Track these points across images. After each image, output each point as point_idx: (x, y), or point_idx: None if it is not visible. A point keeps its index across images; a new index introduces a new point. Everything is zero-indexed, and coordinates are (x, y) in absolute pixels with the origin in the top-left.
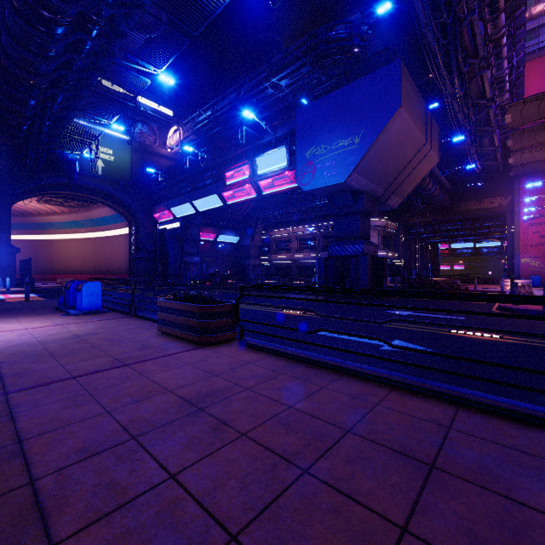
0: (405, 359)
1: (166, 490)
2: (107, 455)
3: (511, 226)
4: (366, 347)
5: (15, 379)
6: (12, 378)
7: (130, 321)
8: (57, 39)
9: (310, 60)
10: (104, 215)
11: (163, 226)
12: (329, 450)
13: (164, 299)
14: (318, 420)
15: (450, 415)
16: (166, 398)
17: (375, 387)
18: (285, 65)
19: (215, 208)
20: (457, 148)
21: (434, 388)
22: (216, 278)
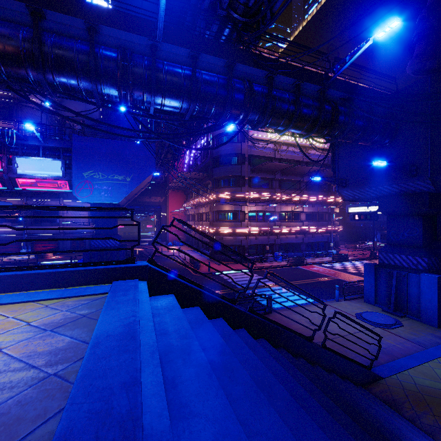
0: None
1: None
2: None
3: (164, 213)
4: None
5: None
6: None
7: None
8: None
9: None
10: None
11: None
12: None
13: None
14: None
15: None
16: None
17: None
18: None
19: None
20: None
21: None
22: None
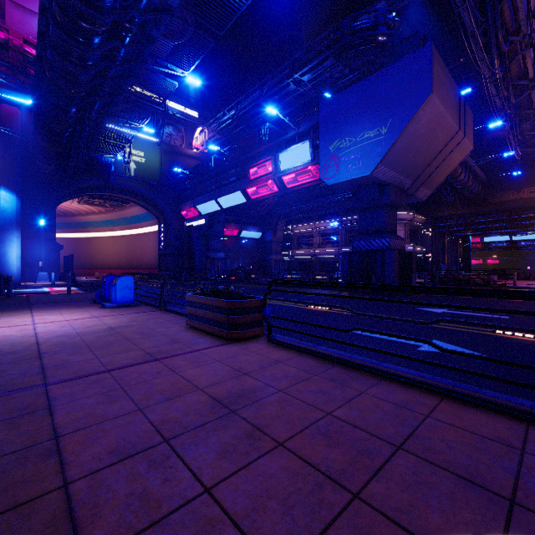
0: (448, 362)
1: (201, 506)
2: (140, 459)
3: None
4: (402, 348)
5: (55, 370)
6: (52, 369)
7: (160, 314)
8: (94, 48)
9: (333, 52)
10: (136, 213)
11: (190, 223)
12: (381, 471)
13: (192, 293)
14: (362, 431)
15: (520, 434)
16: (197, 398)
17: (421, 394)
18: (308, 60)
19: (239, 204)
20: (492, 135)
21: (492, 399)
22: (240, 272)
